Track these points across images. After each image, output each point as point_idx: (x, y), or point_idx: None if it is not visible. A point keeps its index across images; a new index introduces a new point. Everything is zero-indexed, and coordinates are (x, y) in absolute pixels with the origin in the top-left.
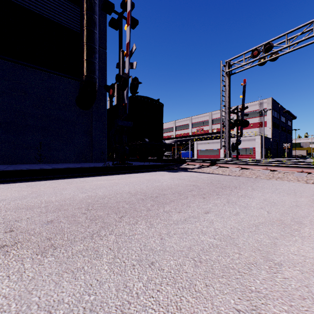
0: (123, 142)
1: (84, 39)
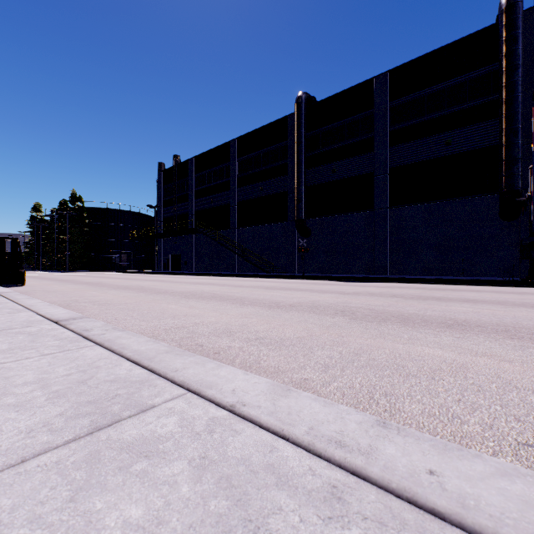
0: (532, 257)
1: (501, 157)
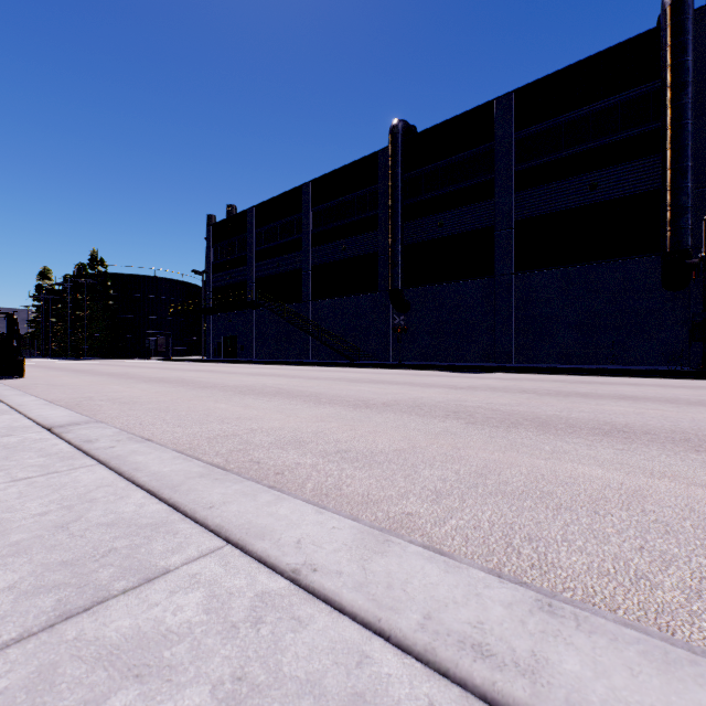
0: None
1: (665, 205)
